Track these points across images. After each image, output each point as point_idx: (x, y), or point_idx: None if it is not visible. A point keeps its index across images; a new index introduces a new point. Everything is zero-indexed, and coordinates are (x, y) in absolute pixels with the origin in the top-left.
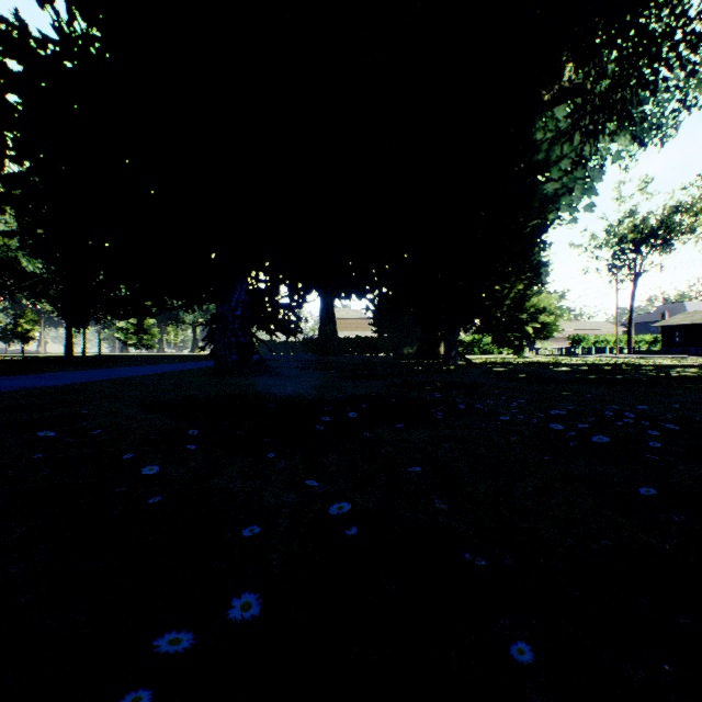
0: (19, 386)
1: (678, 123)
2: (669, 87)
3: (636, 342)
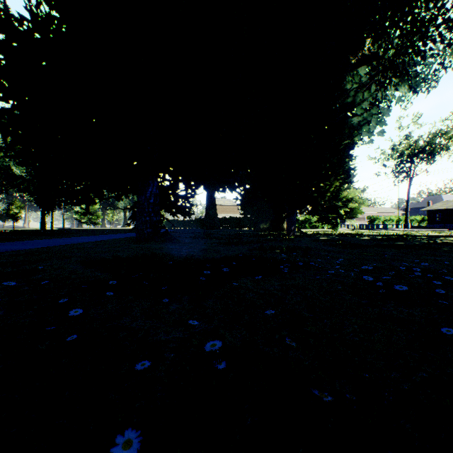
0: (3, 249)
1: (438, 78)
2: (433, 54)
3: (411, 221)
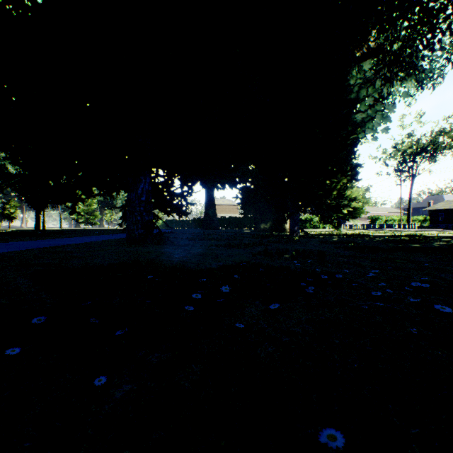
0: None
1: (444, 74)
2: (442, 46)
3: (413, 221)
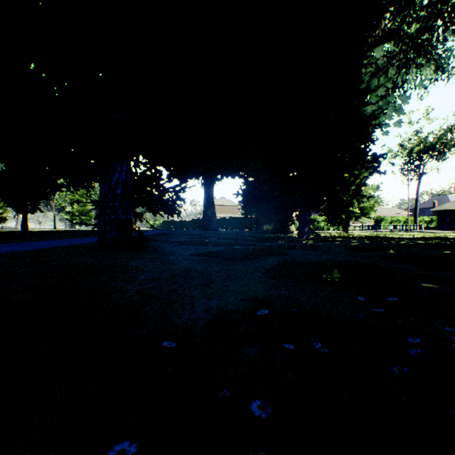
0: None
1: None
2: None
3: (419, 221)
